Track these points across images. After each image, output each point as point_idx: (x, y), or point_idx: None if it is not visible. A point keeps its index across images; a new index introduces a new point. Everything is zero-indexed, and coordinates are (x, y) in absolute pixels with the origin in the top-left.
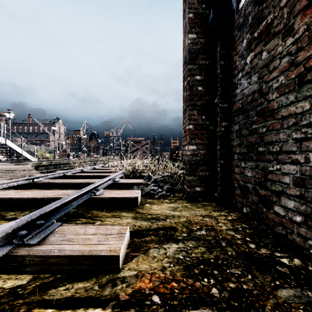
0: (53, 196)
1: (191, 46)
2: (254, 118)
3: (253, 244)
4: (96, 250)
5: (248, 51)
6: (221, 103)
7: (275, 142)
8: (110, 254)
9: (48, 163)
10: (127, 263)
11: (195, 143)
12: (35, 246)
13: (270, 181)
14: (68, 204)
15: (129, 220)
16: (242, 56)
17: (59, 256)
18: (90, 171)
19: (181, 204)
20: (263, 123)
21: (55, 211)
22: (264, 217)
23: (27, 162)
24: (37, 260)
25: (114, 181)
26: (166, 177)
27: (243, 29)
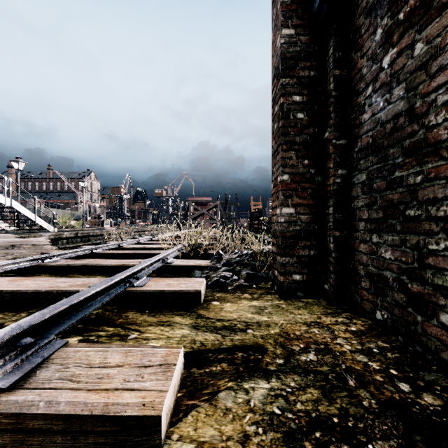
0: (67, 287)
1: (286, 47)
2: (398, 160)
3: (406, 384)
4: (117, 403)
5: (385, 48)
6: (336, 138)
7: (443, 199)
8: (144, 412)
9: (71, 234)
10: (178, 424)
11: (292, 203)
12: (6, 392)
13: (431, 269)
14: (86, 303)
15: (185, 331)
16: (374, 58)
17: (47, 415)
18: (132, 247)
19: (269, 303)
20: (416, 167)
21: (60, 318)
22: (420, 331)
23: (41, 233)
24: (6, 422)
25: (165, 262)
26: (245, 256)
27: (377, 12)
